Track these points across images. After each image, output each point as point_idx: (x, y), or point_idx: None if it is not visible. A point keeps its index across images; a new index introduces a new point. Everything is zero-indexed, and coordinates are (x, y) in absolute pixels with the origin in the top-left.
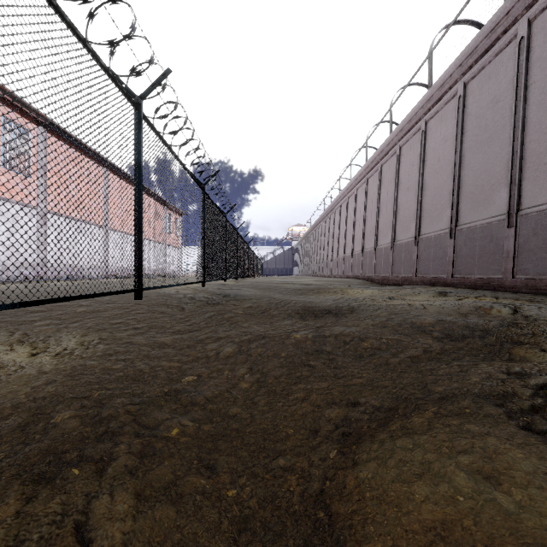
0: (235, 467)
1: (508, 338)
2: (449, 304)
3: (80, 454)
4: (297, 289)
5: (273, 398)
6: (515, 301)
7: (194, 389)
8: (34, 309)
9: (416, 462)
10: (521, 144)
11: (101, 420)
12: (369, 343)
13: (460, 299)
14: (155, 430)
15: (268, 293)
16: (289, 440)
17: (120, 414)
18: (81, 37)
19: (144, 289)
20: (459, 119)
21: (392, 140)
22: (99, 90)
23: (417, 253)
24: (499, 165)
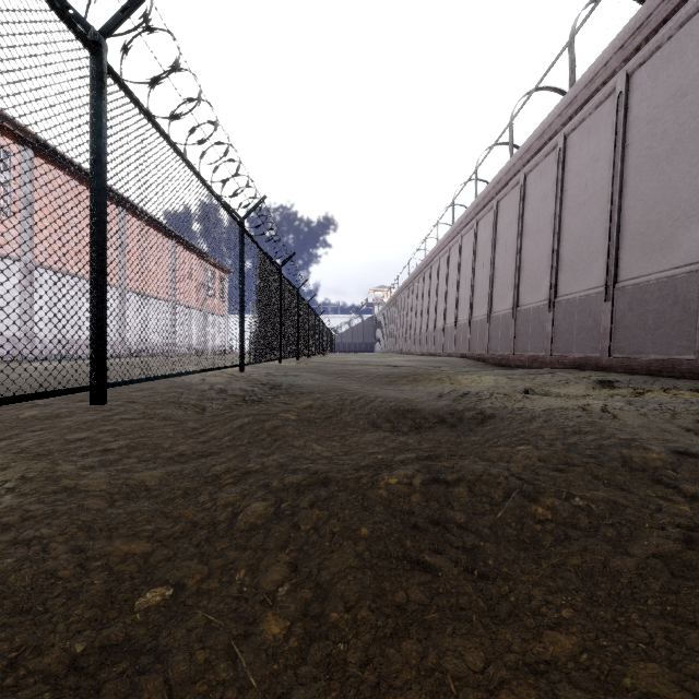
0: None
1: None
2: (653, 409)
3: None
4: (382, 375)
5: None
6: None
7: (151, 640)
8: None
9: None
10: None
11: None
12: (547, 507)
13: (640, 393)
14: None
15: (341, 381)
16: None
17: None
18: None
19: (110, 384)
20: (618, 126)
21: (514, 166)
22: None
23: (552, 322)
24: (688, 189)
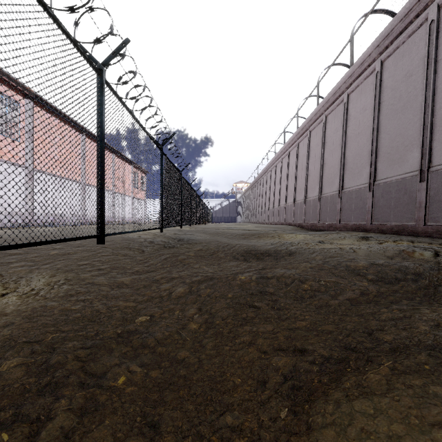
0: (180, 425)
1: (440, 281)
2: (376, 248)
3: (16, 412)
4: (240, 234)
5: (221, 341)
6: (429, 245)
7: (146, 330)
8: (12, 252)
9: (382, 435)
10: (432, 110)
11: (47, 369)
12: (309, 285)
13: (380, 243)
14: (101, 378)
15: (216, 237)
16: (236, 392)
17: (68, 361)
18: (41, 0)
19: (105, 235)
20: (376, 91)
21: (319, 110)
22: (60, 52)
23: (340, 204)
24: (412, 129)
